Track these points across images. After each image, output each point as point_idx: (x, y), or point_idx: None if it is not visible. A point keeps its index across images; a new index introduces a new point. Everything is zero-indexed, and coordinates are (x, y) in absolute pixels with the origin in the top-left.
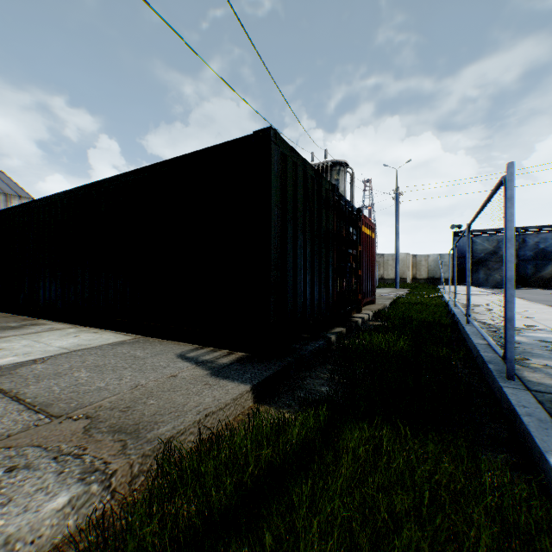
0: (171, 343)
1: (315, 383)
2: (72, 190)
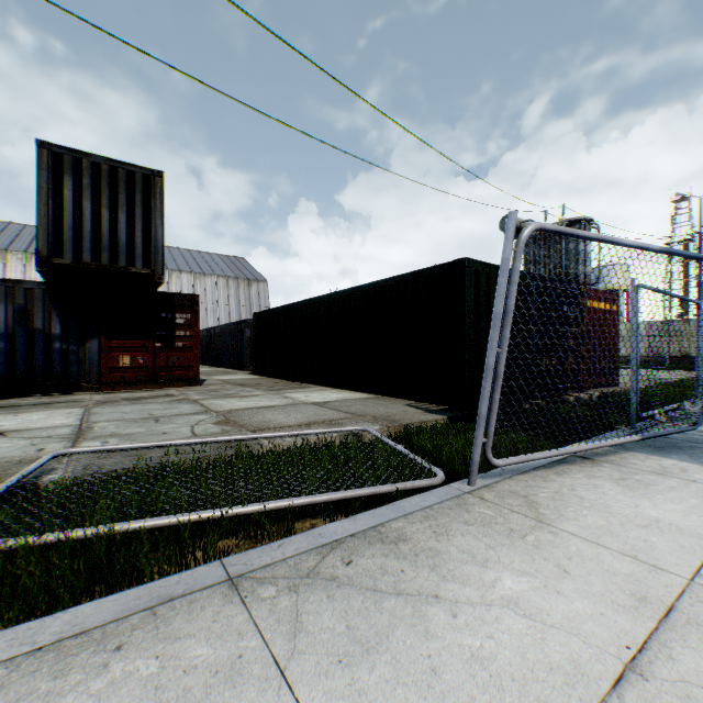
0: (400, 400)
1: None
2: (330, 294)
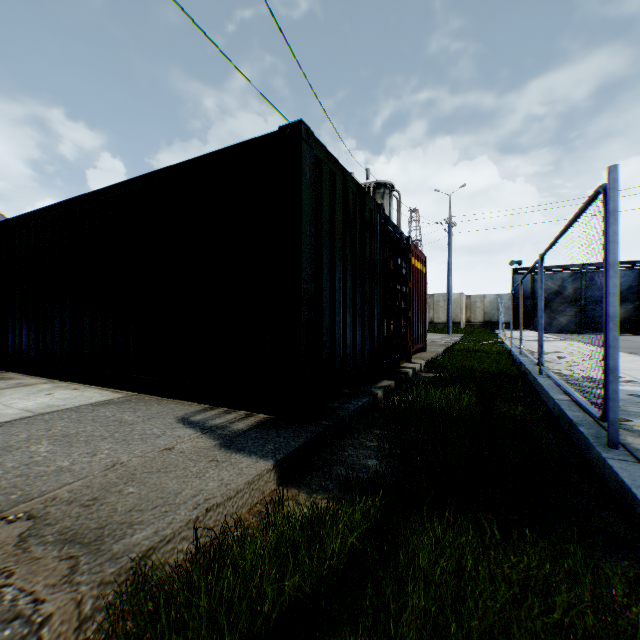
0: (172, 403)
1: (359, 454)
2: (48, 207)
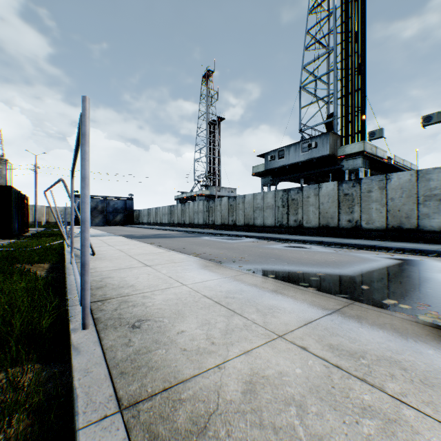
0: None
1: None
2: None
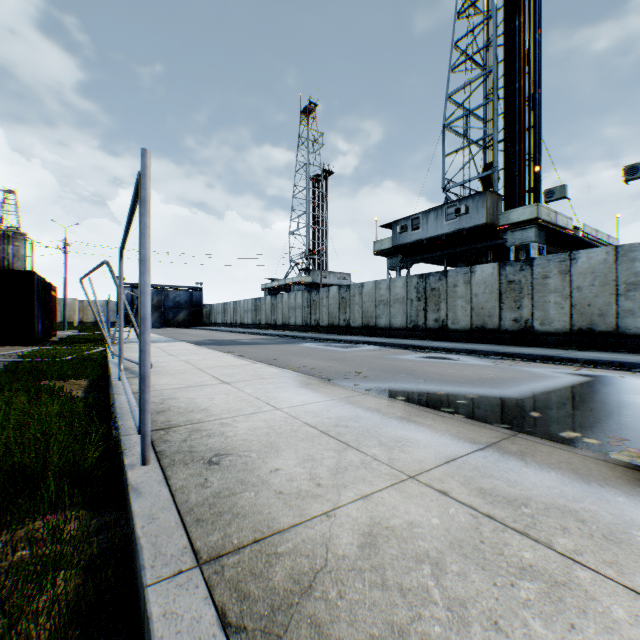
0: None
1: None
2: None
